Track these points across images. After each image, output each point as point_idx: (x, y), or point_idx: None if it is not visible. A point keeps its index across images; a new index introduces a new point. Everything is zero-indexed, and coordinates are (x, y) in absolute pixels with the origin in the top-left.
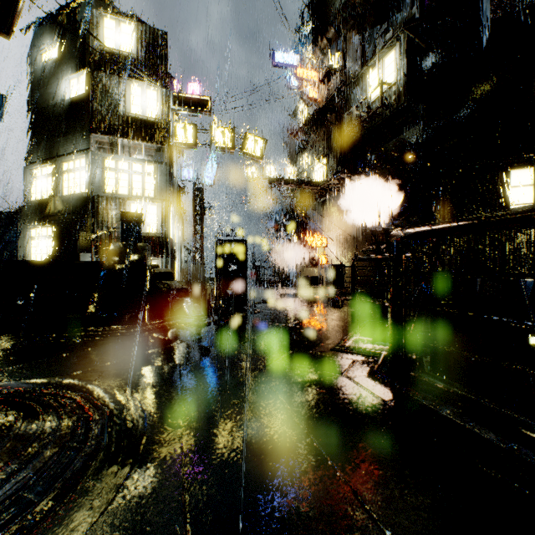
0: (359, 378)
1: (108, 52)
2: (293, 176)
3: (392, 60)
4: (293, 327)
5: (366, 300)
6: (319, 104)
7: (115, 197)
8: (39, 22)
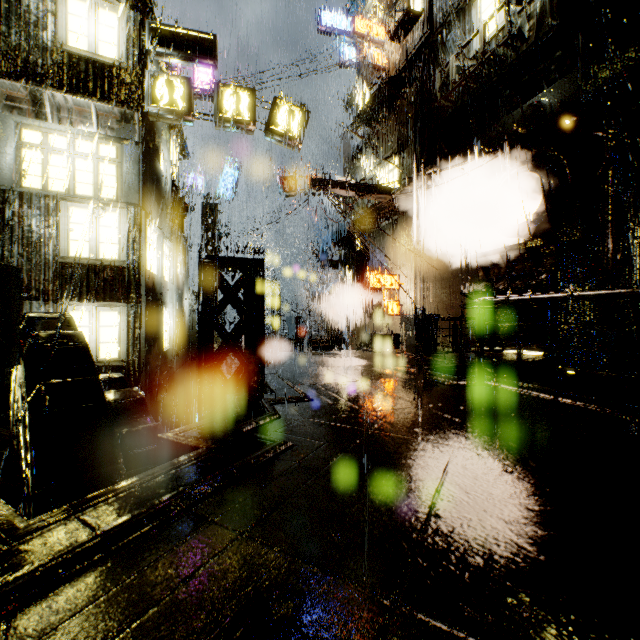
0: None
1: None
2: None
3: None
4: None
5: (520, 390)
6: (388, 75)
7: (38, 194)
8: None
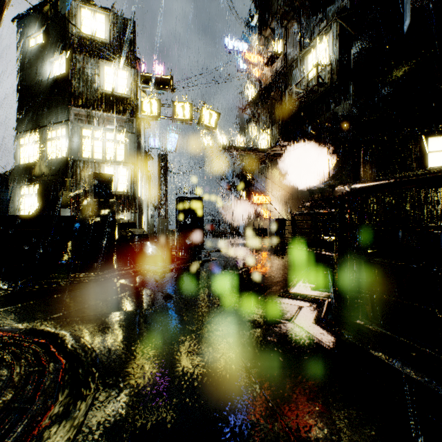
0: (306, 325)
1: (85, 37)
2: (242, 145)
3: (326, 45)
4: (243, 273)
5: (305, 249)
6: (264, 83)
7: (91, 161)
8: (27, 13)
